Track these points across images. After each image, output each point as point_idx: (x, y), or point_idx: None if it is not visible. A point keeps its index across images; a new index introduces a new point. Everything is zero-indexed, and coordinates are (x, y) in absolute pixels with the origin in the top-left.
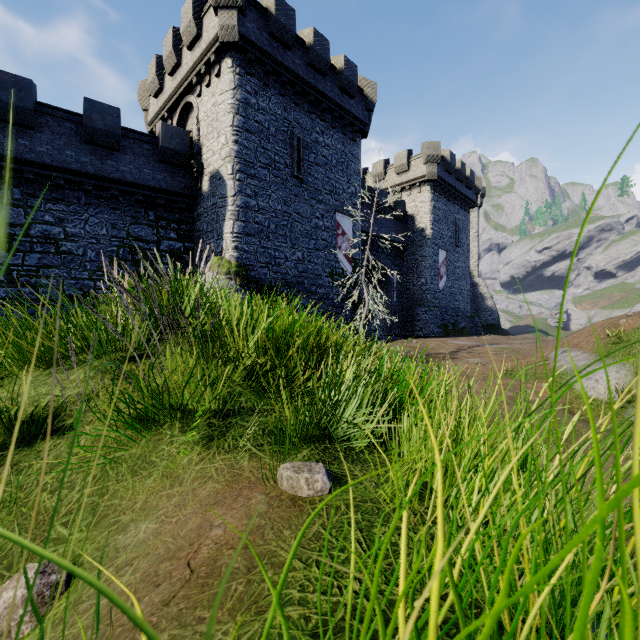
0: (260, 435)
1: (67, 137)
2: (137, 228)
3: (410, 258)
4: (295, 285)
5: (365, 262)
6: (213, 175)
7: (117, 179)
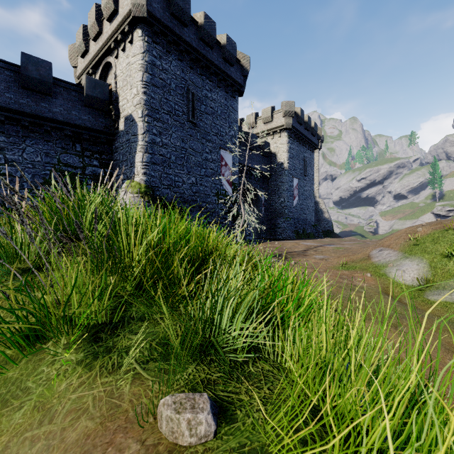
0: (147, 349)
1: (7, 83)
2: (66, 157)
3: (273, 183)
4: (190, 202)
5: (242, 185)
6: (127, 118)
7: (49, 118)
